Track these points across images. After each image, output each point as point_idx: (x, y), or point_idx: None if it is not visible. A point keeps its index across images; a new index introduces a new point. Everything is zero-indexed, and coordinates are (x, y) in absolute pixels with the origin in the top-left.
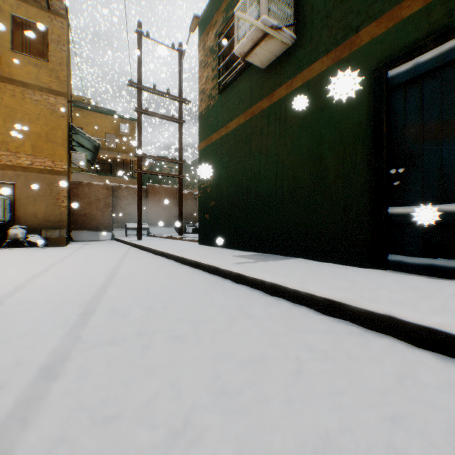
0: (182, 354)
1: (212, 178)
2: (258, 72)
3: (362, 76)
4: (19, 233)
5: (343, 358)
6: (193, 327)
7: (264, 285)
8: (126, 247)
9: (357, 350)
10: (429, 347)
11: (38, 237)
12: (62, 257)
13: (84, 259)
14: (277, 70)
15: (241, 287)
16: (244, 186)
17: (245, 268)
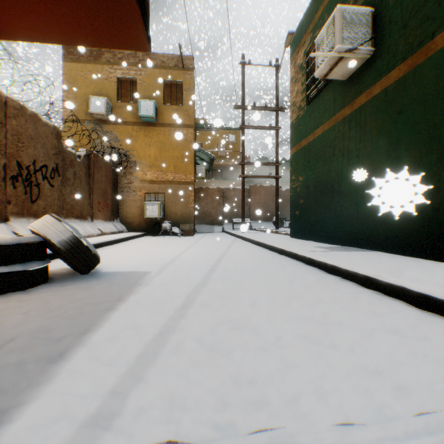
0: (257, 288)
1: (301, 179)
2: (340, 83)
3: (437, 79)
4: (167, 226)
5: (350, 303)
6: (266, 280)
7: (326, 266)
8: (233, 237)
9: (364, 302)
10: (424, 308)
11: (177, 229)
12: (192, 242)
13: (206, 244)
14: (357, 79)
15: (310, 268)
16: (329, 186)
17: (315, 254)
